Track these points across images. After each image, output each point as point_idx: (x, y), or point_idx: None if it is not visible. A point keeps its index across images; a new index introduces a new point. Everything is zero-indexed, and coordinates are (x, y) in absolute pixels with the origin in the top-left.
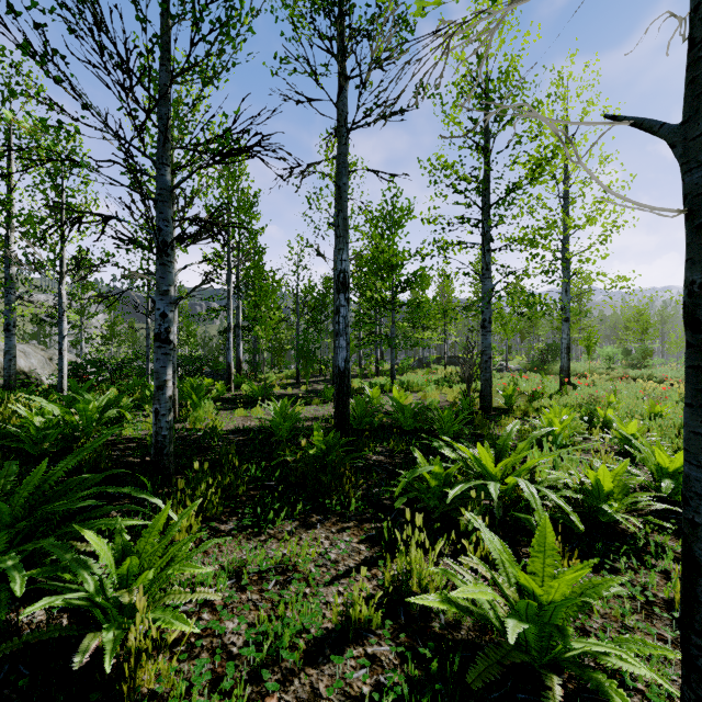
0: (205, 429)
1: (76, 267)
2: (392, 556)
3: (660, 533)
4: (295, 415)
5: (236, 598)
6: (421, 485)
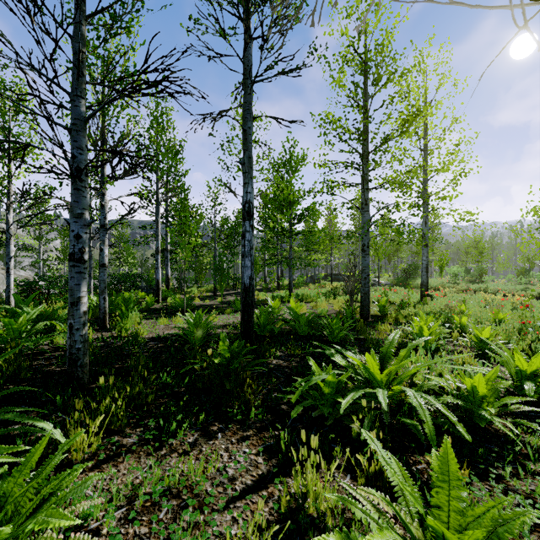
0: (129, 337)
1: (21, 198)
2: (288, 470)
3: (528, 433)
4: (208, 324)
5: (118, 539)
6: (316, 393)
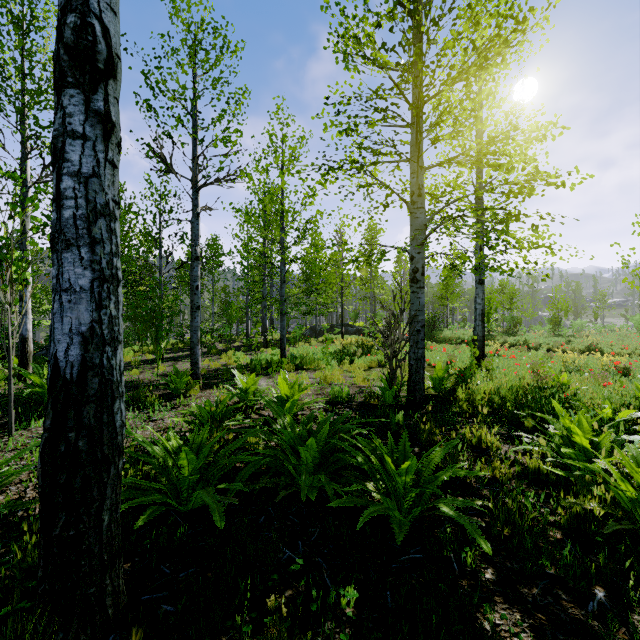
0: None
1: None
2: None
3: None
4: None
5: None
6: None
